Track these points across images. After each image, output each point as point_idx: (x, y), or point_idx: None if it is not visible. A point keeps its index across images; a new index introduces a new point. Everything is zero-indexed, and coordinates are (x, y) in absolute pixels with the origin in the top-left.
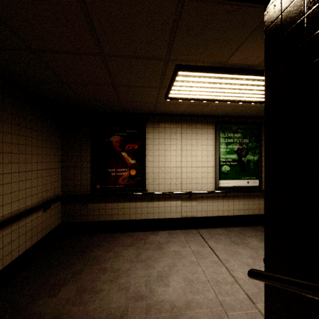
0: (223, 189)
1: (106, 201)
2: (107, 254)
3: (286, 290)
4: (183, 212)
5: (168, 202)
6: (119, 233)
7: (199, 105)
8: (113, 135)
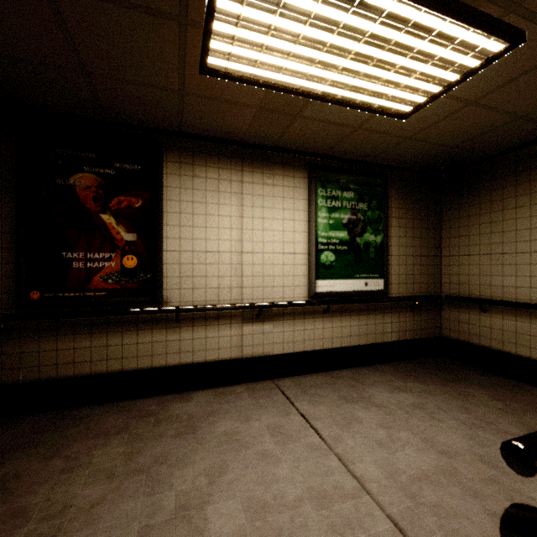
0: (322, 298)
1: (60, 330)
2: (45, 465)
3: None
4: (245, 347)
5: (213, 326)
6: (95, 404)
7: (279, 113)
8: (78, 171)
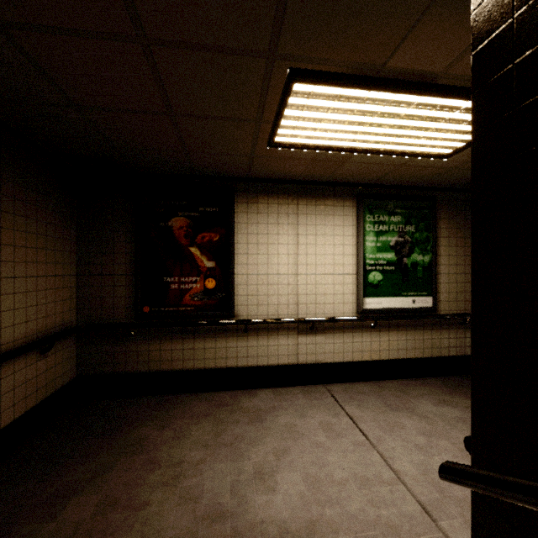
0: (370, 314)
1: (162, 335)
2: (161, 433)
3: (527, 508)
4: (300, 355)
5: (274, 336)
6: (185, 393)
7: (330, 161)
8: (174, 216)
